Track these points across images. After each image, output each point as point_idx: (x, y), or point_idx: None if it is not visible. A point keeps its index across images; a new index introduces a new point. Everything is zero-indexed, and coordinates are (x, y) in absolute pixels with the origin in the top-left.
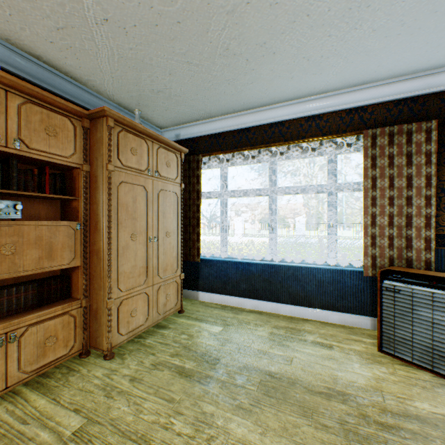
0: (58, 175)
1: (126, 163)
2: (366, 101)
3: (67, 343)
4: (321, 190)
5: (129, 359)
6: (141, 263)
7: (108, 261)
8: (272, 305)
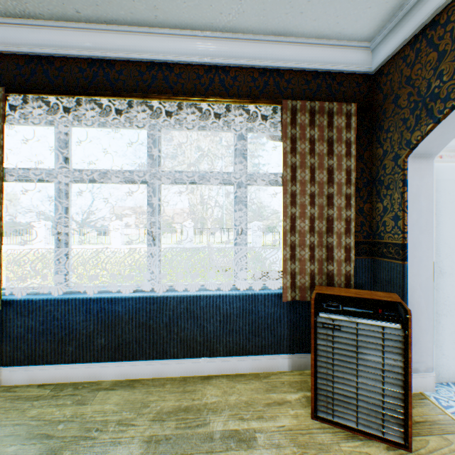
0: None
1: None
2: (284, 62)
3: None
4: (227, 181)
5: None
6: None
7: None
8: (153, 365)
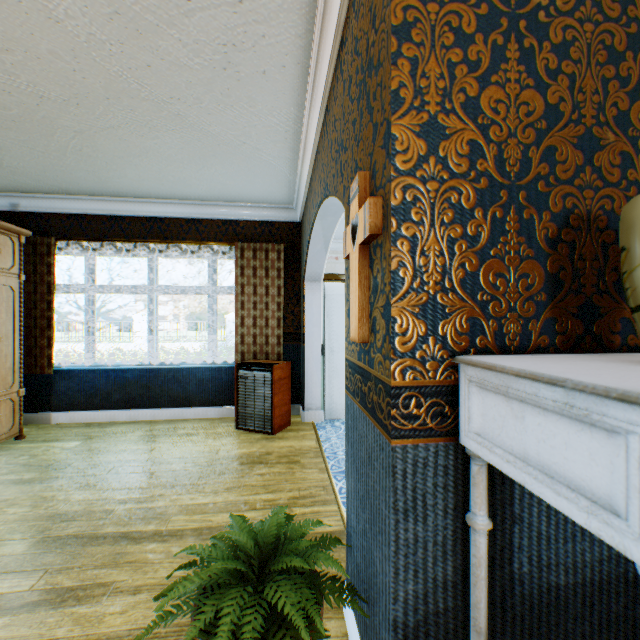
0: None
1: None
2: (239, 216)
3: None
4: (203, 292)
5: None
6: None
7: None
8: (151, 412)
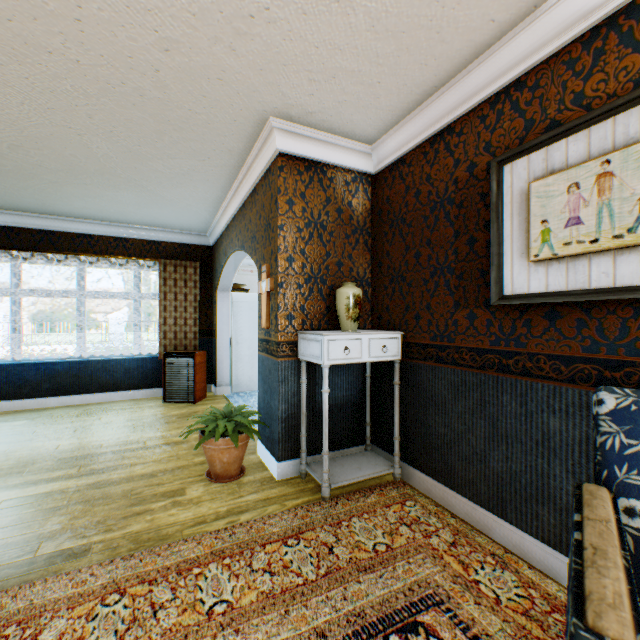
0: None
1: None
2: (162, 238)
3: None
4: (129, 297)
5: None
6: None
7: None
8: (82, 397)
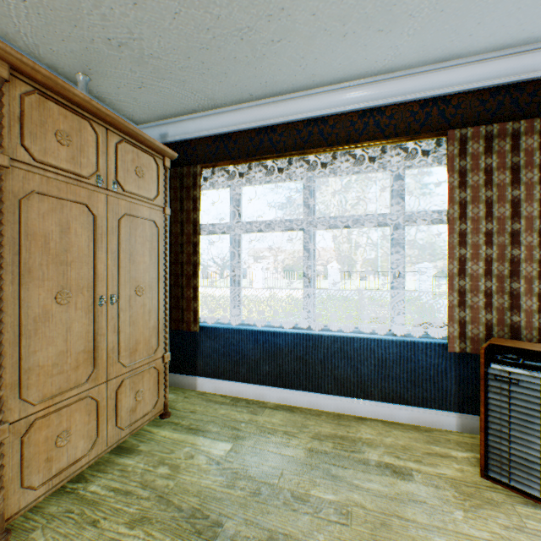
0: None
1: (43, 156)
2: (451, 87)
3: None
4: (382, 222)
5: None
6: (81, 344)
7: None
8: (309, 397)
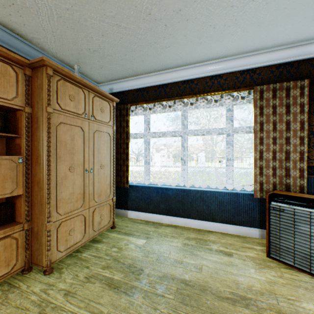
0: (1, 115)
1: (64, 107)
2: (255, 64)
3: (8, 262)
4: (221, 132)
5: (66, 273)
6: (78, 190)
7: (47, 189)
8: (184, 220)
